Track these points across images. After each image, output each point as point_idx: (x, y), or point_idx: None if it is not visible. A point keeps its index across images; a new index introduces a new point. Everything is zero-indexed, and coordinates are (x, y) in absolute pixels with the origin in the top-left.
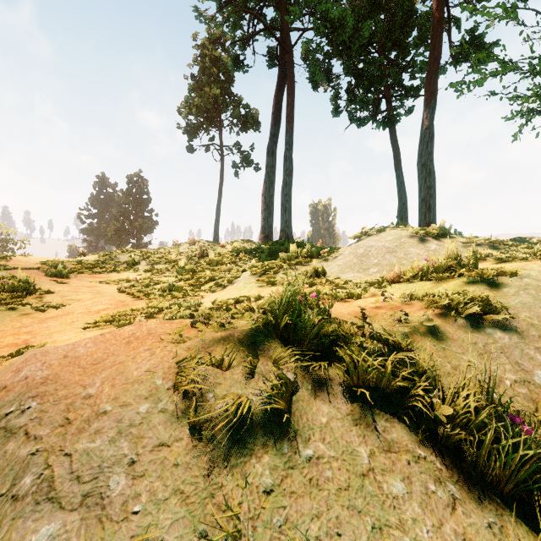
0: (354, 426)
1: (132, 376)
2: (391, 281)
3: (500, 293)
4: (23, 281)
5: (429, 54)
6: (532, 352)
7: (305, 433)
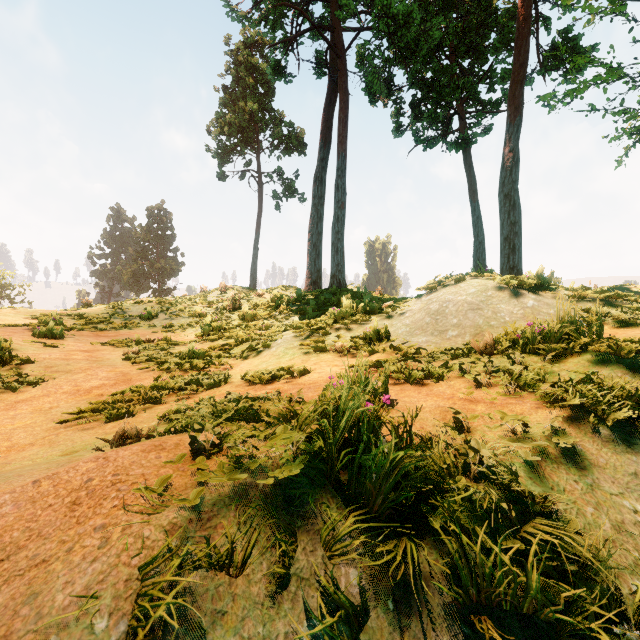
0: None
1: (50, 608)
2: (481, 352)
3: None
4: None
5: (514, 60)
6: None
7: None
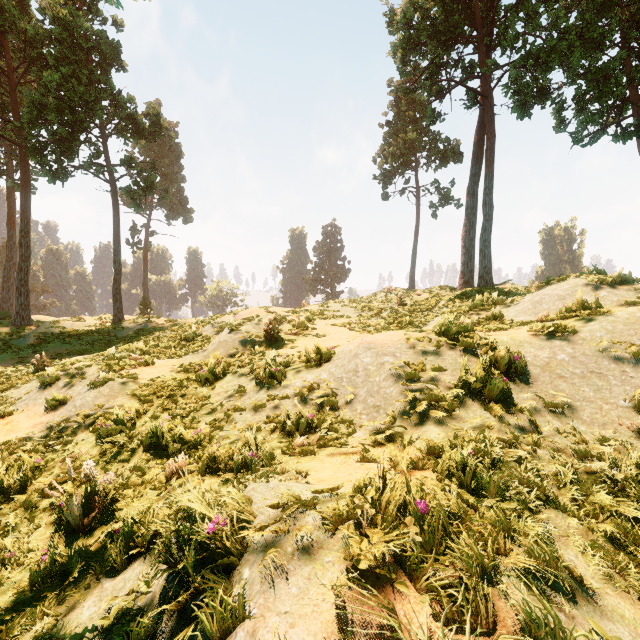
0: (460, 356)
1: (395, 340)
2: (540, 320)
3: (585, 325)
4: (302, 322)
5: None
6: (567, 348)
7: (443, 355)
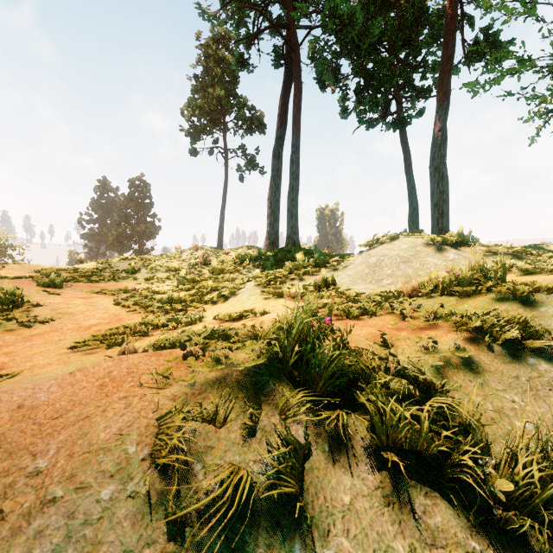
0: (386, 506)
1: (97, 440)
2: (409, 295)
3: (536, 313)
4: (9, 293)
5: (442, 53)
6: None
7: (323, 521)
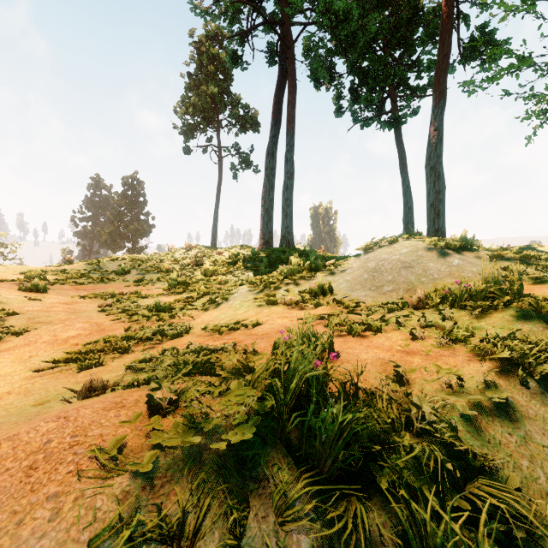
0: None
1: None
2: (414, 306)
3: None
4: None
5: (438, 51)
6: None
7: None
